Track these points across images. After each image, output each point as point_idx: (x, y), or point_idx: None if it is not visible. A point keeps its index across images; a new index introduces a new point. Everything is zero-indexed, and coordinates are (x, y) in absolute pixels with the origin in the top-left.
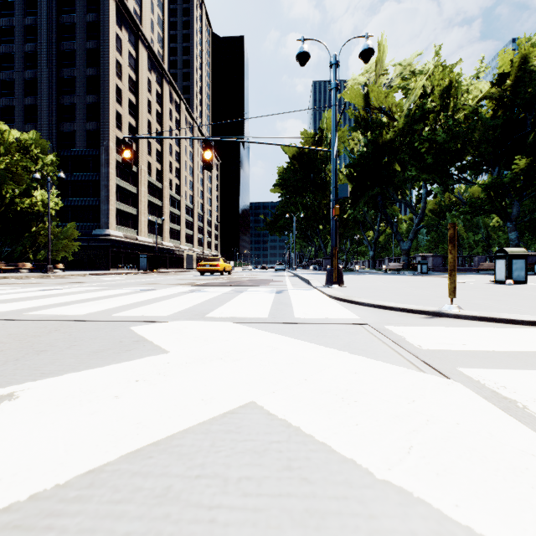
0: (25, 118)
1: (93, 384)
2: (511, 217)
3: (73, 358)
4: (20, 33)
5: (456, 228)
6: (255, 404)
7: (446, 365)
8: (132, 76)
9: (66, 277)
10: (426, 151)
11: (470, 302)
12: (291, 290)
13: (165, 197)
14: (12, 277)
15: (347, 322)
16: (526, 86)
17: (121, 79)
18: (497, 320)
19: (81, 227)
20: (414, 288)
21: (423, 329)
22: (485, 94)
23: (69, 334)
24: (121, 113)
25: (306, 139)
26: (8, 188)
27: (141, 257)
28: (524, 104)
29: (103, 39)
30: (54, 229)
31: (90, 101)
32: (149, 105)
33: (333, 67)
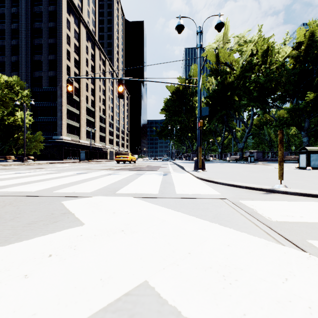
0: (12, 69)
1: (11, 260)
2: (304, 128)
3: (10, 230)
4: (9, 18)
5: (283, 133)
6: (148, 282)
7: (296, 236)
8: (76, 44)
9: (35, 165)
10: (253, 88)
11: (289, 182)
12: (173, 173)
13: (96, 116)
14: (1, 165)
15: (212, 197)
16: (313, 50)
17: (70, 46)
18: (314, 195)
19: (45, 134)
20: (250, 172)
21: (266, 203)
22: (288, 54)
23: (18, 207)
24: (69, 66)
25: (181, 82)
26: (0, 110)
27: (82, 152)
28: (312, 60)
29: (59, 21)
30: (28, 136)
31: (51, 59)
32: (87, 61)
33: (199, 34)
